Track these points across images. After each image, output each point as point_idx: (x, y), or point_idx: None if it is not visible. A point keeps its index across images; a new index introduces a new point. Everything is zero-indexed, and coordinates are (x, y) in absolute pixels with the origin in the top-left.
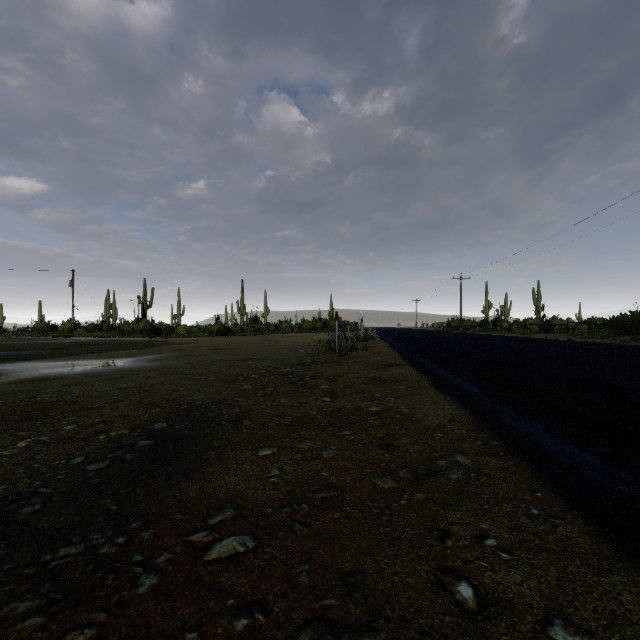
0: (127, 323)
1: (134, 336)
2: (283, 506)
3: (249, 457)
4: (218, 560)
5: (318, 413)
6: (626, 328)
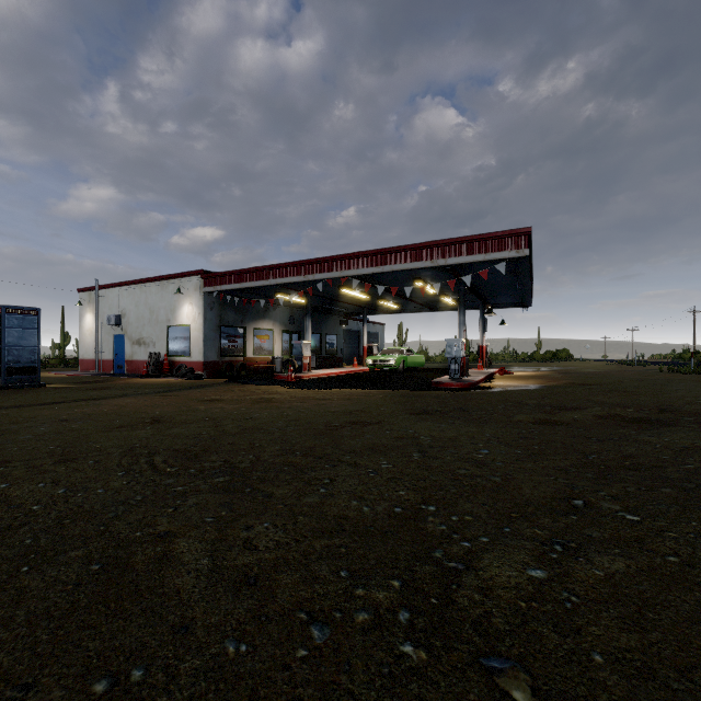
0: None
1: None
2: None
3: None
4: None
5: None
6: None
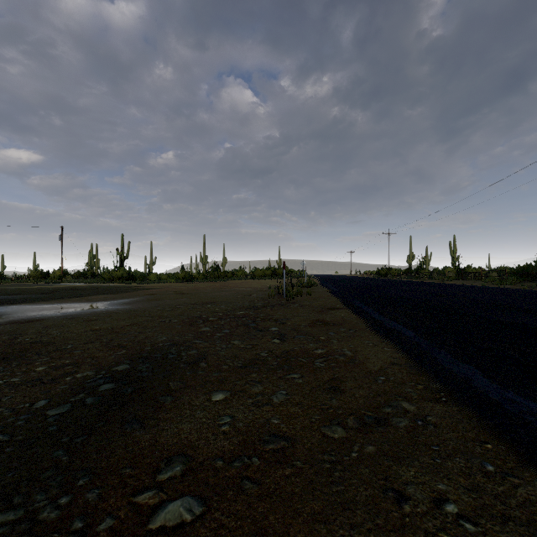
0: (107, 271)
1: (113, 282)
2: (233, 459)
3: (203, 402)
4: (162, 529)
5: (268, 355)
6: (532, 276)
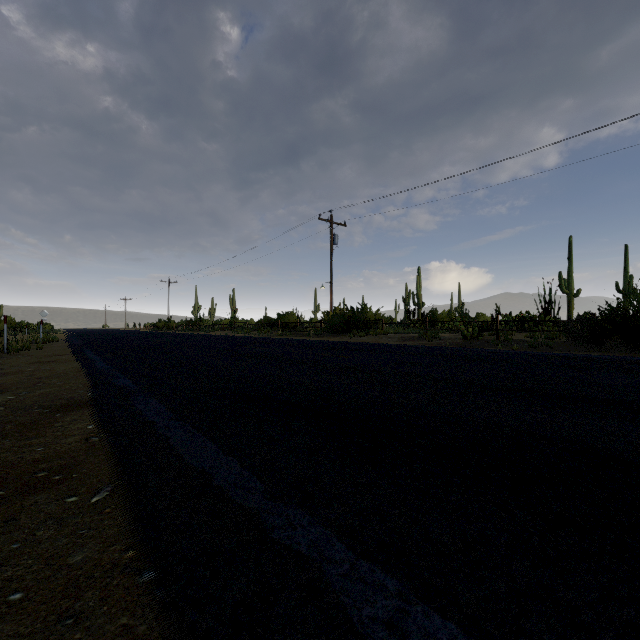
0: None
1: None
2: None
3: None
4: None
5: None
6: (258, 326)
